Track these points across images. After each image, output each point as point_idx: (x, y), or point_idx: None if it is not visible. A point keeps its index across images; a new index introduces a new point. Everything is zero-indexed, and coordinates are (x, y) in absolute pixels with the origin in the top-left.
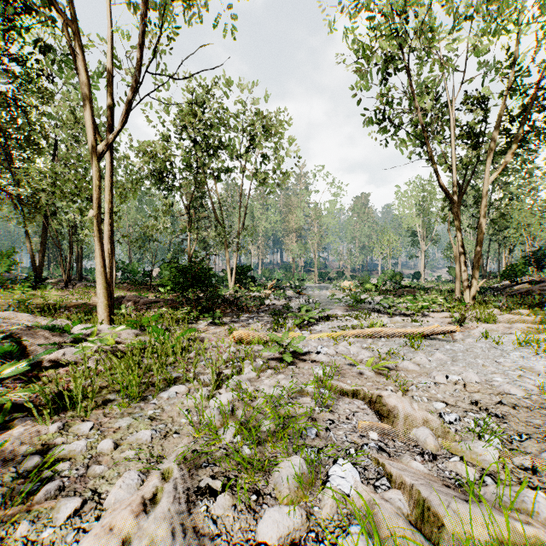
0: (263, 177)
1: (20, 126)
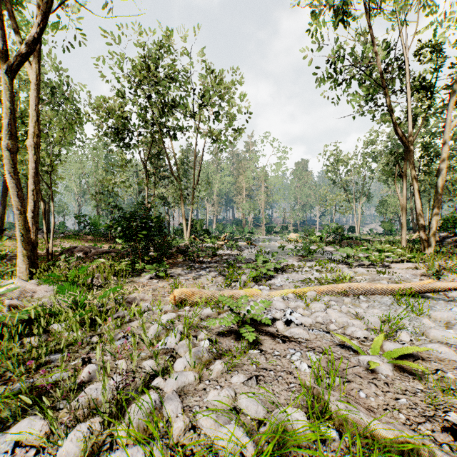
0: (216, 133)
1: None
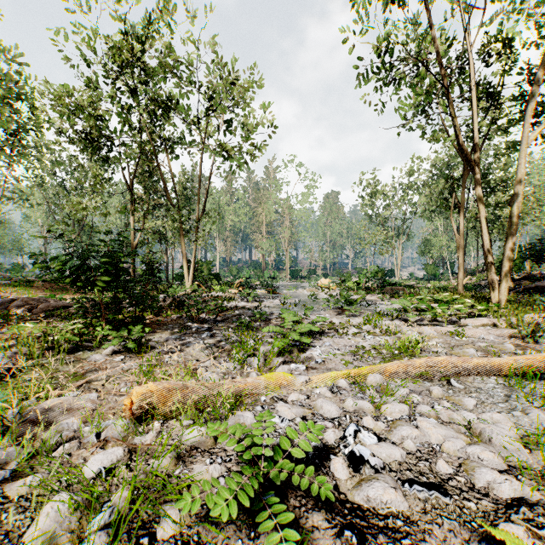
0: (227, 147)
1: None
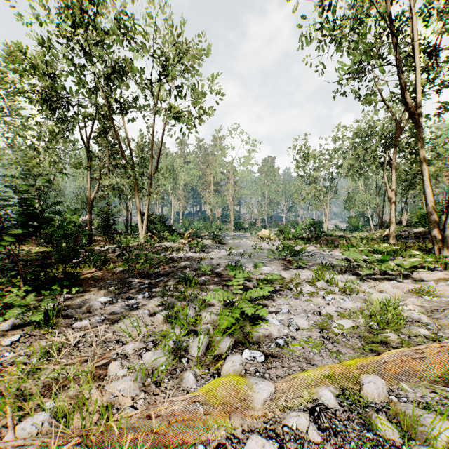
0: (177, 108)
1: None
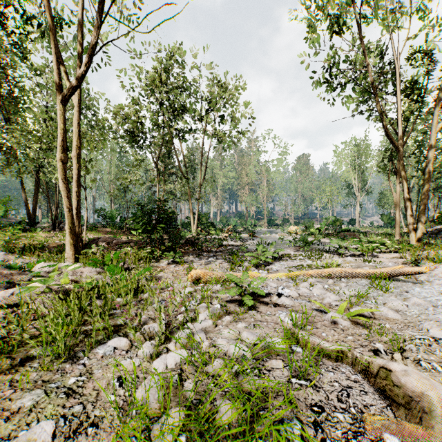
0: (221, 135)
1: (1, 83)
